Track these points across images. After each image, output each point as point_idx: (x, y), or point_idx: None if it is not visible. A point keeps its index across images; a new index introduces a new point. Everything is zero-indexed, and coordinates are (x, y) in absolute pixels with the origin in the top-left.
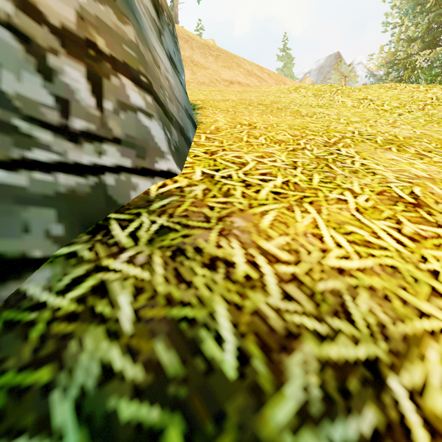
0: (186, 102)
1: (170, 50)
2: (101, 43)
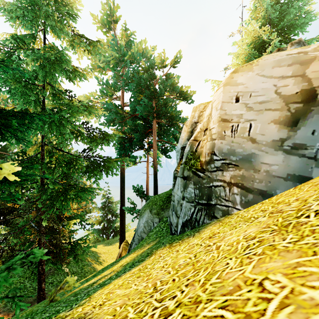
0: (300, 167)
1: (298, 140)
2: (232, 181)
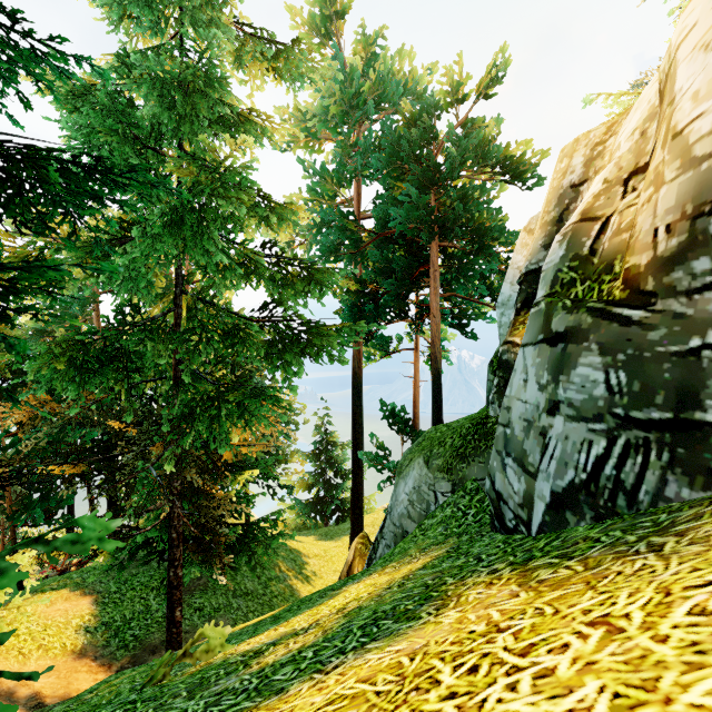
0: None
1: None
2: None
